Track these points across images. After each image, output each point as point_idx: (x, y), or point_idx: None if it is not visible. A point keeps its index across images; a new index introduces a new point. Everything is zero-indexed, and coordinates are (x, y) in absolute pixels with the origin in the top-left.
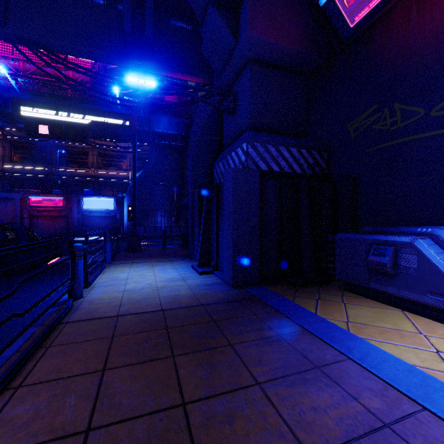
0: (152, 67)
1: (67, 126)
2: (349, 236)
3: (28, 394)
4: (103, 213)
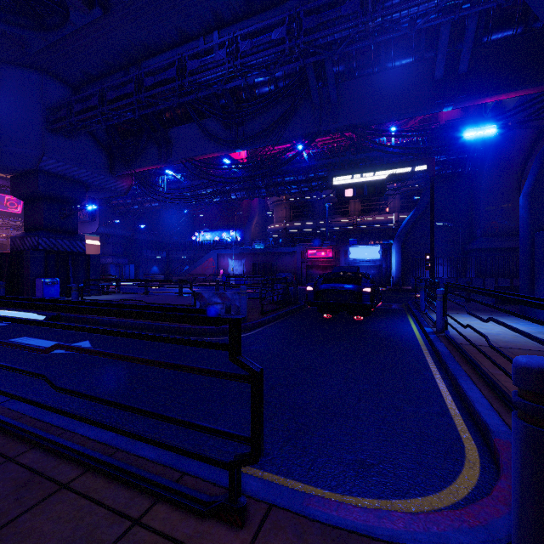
0: (466, 102)
1: (367, 185)
2: None
3: (494, 368)
4: (368, 262)
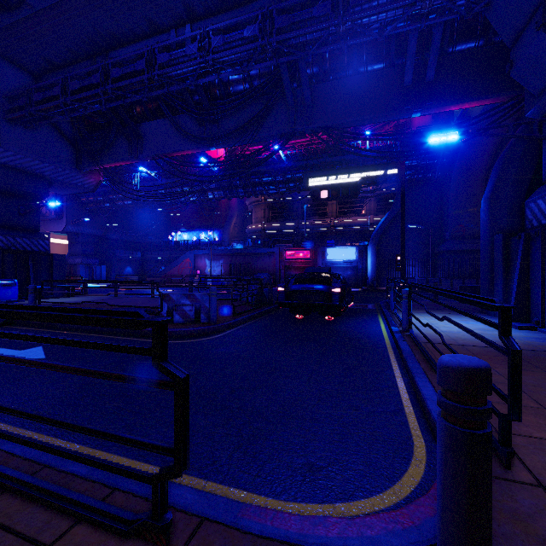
0: (433, 109)
1: (341, 187)
2: None
3: None
4: (344, 263)
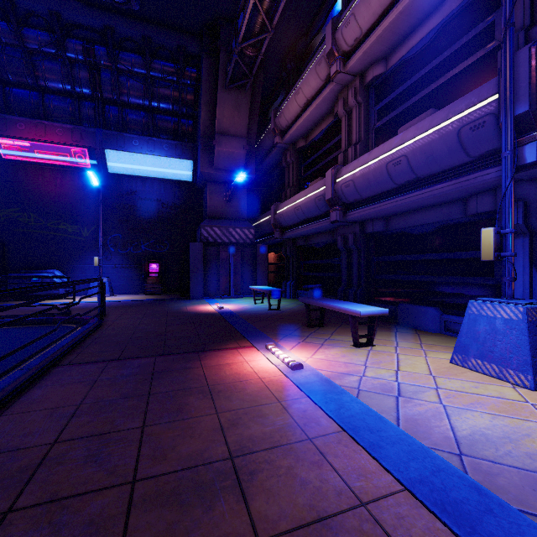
0: None
1: None
2: (18, 275)
3: None
4: None
